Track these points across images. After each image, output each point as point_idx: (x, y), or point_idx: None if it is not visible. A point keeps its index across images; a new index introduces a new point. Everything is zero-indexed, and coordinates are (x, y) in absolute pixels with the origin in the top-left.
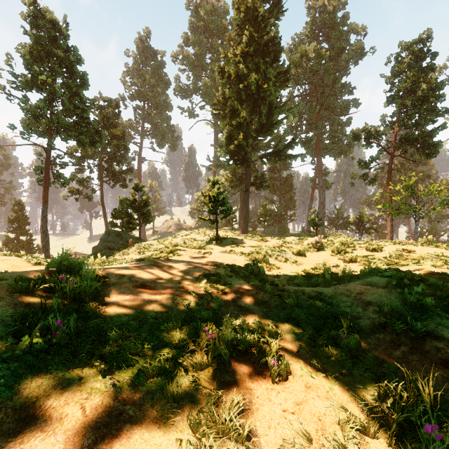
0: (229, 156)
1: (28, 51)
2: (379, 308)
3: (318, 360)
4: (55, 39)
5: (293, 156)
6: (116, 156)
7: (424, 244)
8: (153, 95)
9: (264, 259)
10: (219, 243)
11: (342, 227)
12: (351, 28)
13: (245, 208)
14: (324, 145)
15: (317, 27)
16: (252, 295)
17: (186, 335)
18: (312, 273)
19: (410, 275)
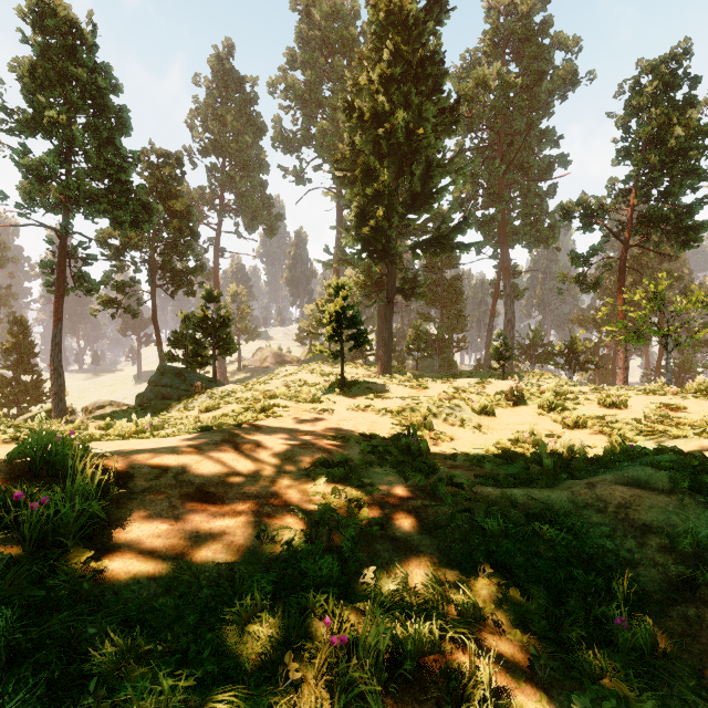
0: (361, 245)
1: (28, 70)
2: (669, 540)
3: (584, 699)
4: (74, 51)
5: (465, 246)
6: (177, 244)
7: (699, 395)
8: (238, 148)
9: (426, 422)
10: (347, 392)
11: (540, 360)
12: (556, 40)
13: (387, 329)
14: (513, 228)
15: (501, 38)
16: (415, 509)
17: (284, 629)
18: (513, 450)
19: (706, 463)
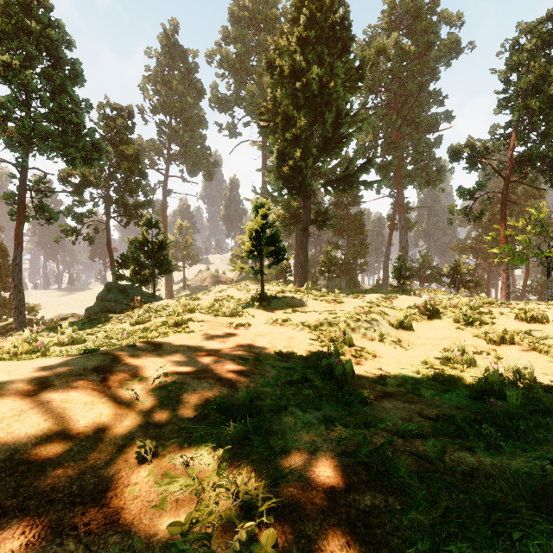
0: (282, 182)
1: None
2: None
3: None
4: (30, 7)
5: (369, 183)
6: (127, 183)
7: None
8: (182, 107)
9: (346, 337)
10: (266, 306)
11: (429, 280)
12: (442, 16)
13: (304, 253)
14: (406, 172)
15: (397, 17)
16: (361, 518)
17: None
18: (448, 371)
19: None
